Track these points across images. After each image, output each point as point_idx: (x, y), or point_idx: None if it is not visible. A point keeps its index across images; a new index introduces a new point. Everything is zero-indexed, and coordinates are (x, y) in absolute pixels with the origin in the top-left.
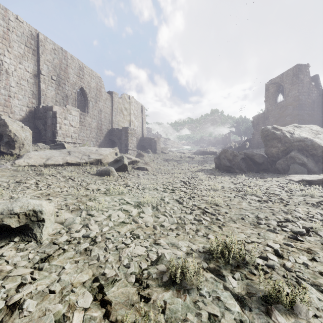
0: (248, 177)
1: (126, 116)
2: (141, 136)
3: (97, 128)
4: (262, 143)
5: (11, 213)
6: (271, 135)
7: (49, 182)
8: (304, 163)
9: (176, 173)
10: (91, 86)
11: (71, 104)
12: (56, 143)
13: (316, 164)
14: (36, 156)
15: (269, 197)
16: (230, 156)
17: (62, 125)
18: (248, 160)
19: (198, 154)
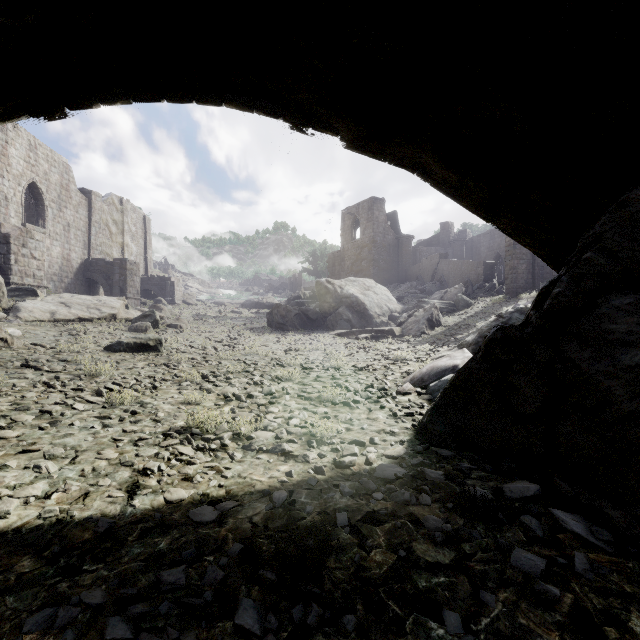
0: (297, 334)
1: (117, 235)
2: (143, 272)
3: (61, 258)
4: None
5: (150, 339)
6: (324, 290)
7: (98, 335)
8: (349, 319)
9: (219, 331)
10: (51, 180)
11: (15, 213)
12: (10, 286)
13: (359, 321)
14: (36, 309)
15: (296, 343)
16: (284, 311)
17: (19, 257)
18: (302, 317)
19: (249, 306)
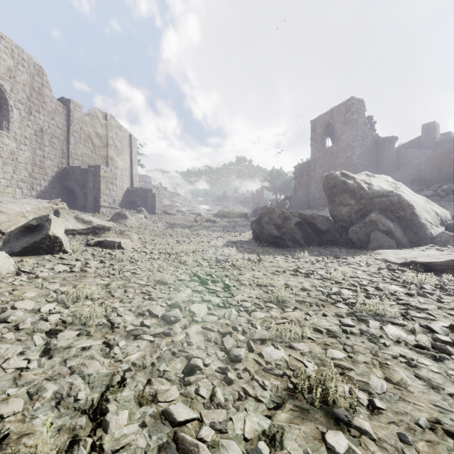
0: (314, 257)
1: (100, 148)
2: (129, 185)
3: (32, 164)
4: (307, 202)
5: None
6: (341, 186)
7: None
8: (390, 230)
9: (186, 251)
10: (17, 79)
11: None
12: None
13: (404, 233)
14: None
15: (428, 326)
16: (279, 218)
17: None
18: (305, 226)
19: (221, 216)
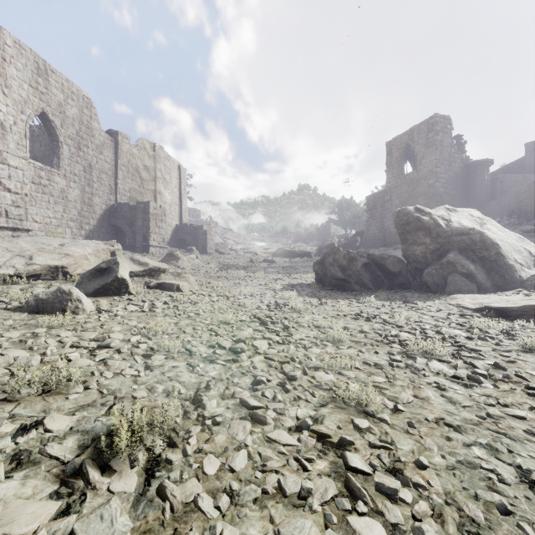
0: (381, 302)
1: (148, 182)
2: (178, 222)
3: (81, 202)
4: (381, 239)
5: None
6: (414, 223)
7: None
8: (471, 273)
9: (244, 295)
10: (67, 113)
11: (16, 146)
12: None
13: (488, 275)
14: None
15: (471, 363)
16: (344, 259)
17: None
18: (374, 268)
19: (281, 255)
